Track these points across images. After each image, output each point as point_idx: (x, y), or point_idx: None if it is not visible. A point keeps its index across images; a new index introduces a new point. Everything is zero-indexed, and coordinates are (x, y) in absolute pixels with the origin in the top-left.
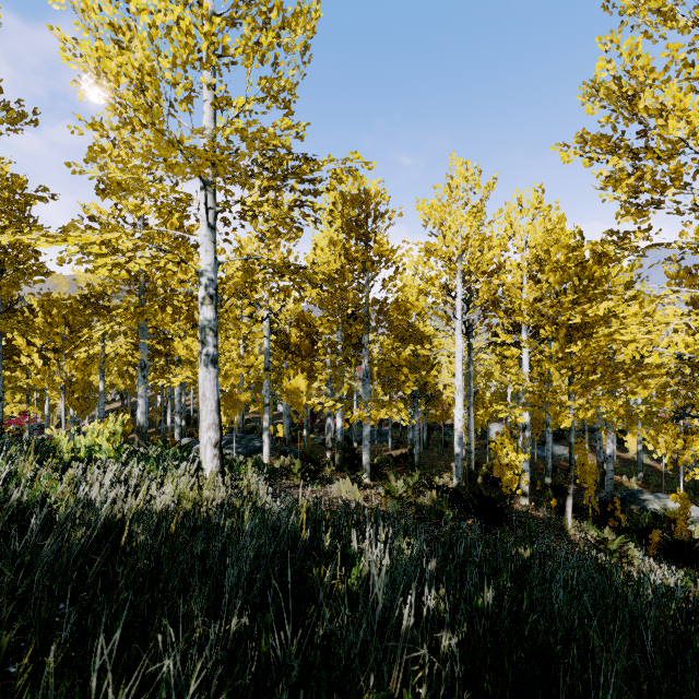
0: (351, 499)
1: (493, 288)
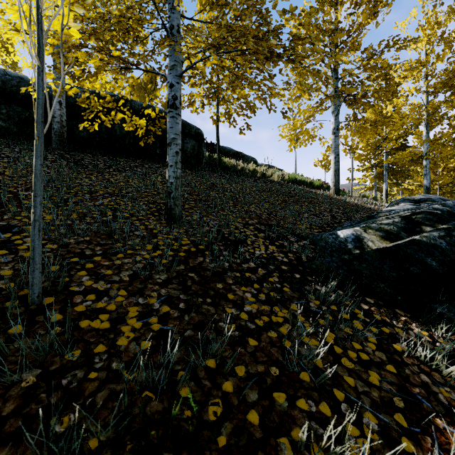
0: None
1: None
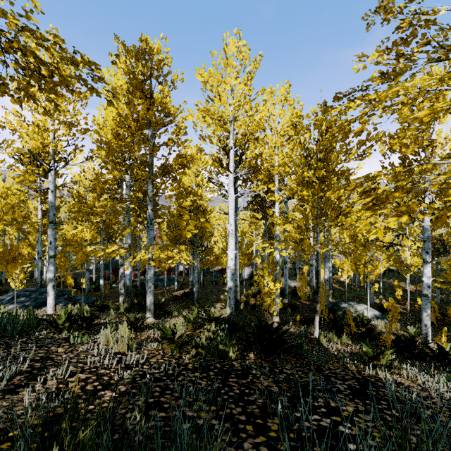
0: (119, 351)
1: (254, 157)
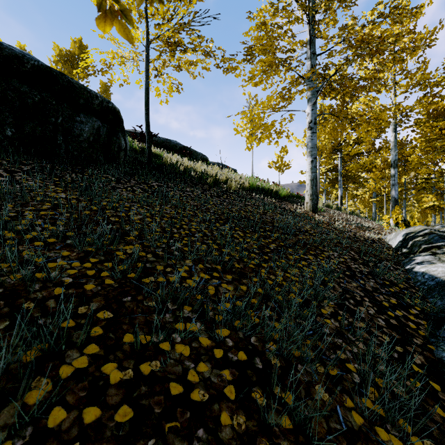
0: None
1: None
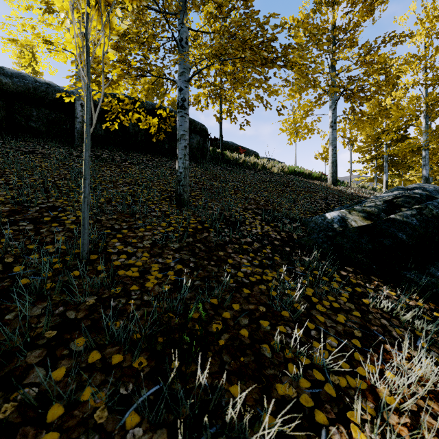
0: None
1: None
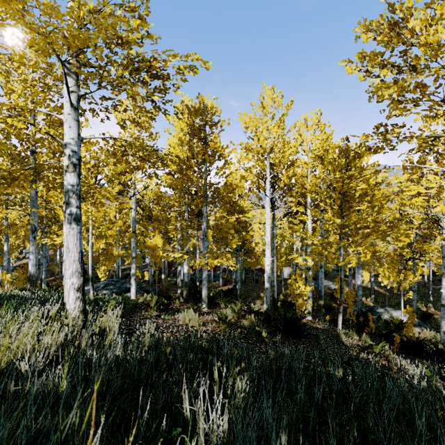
0: (193, 325)
1: (289, 177)
